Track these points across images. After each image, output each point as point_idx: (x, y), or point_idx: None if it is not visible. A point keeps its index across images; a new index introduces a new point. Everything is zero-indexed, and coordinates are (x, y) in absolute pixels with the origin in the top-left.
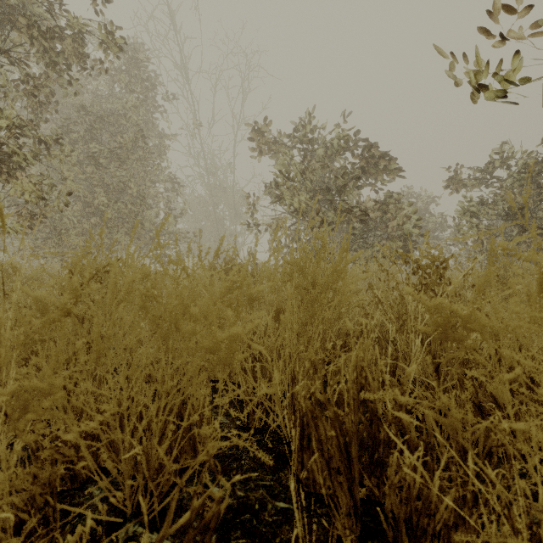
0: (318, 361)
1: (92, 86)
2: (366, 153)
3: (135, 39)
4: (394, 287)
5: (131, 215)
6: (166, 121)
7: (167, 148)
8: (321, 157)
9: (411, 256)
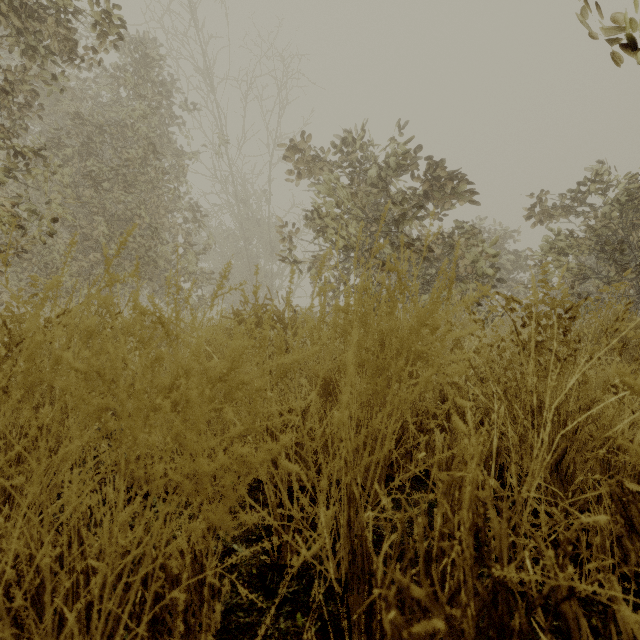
0: (415, 519)
1: (93, 90)
2: (432, 175)
3: (147, 35)
4: (492, 345)
5: (141, 251)
6: (186, 136)
7: (186, 169)
8: (377, 179)
9: (519, 300)
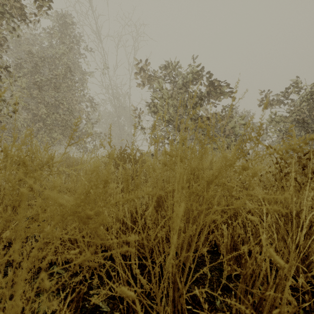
0: None
1: (39, 40)
2: (212, 83)
3: (67, 12)
4: None
5: (64, 122)
6: (87, 64)
7: (87, 80)
8: (184, 85)
9: (274, 148)
